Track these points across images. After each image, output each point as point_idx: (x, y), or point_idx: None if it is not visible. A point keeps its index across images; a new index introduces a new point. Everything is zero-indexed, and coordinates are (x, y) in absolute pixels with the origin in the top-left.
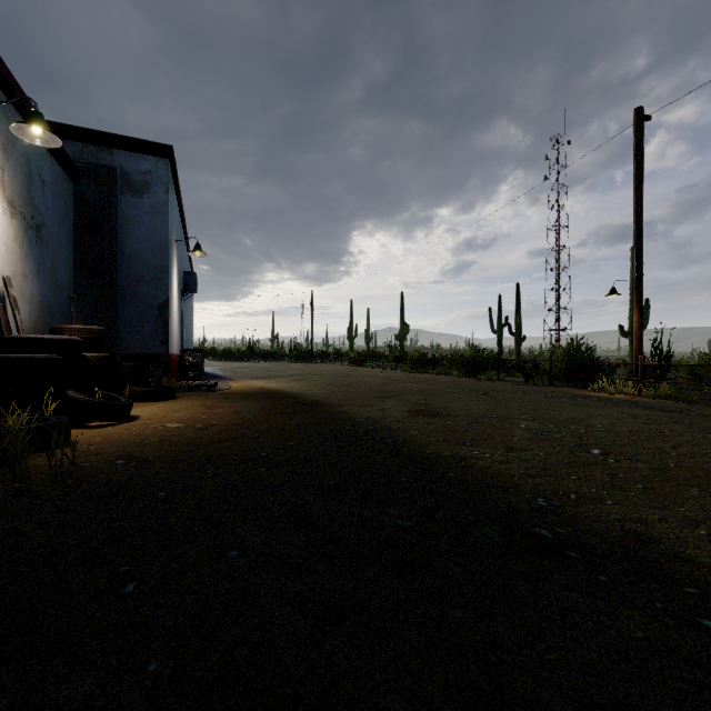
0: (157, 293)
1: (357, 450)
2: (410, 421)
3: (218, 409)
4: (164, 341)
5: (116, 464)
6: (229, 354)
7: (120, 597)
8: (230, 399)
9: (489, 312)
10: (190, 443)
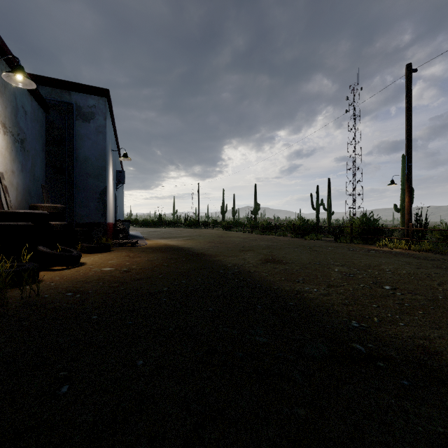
0: (99, 184)
1: (227, 286)
2: (262, 266)
3: (137, 258)
4: (104, 214)
5: (66, 296)
6: (146, 223)
7: (57, 396)
8: (145, 251)
9: (310, 196)
10: (117, 281)
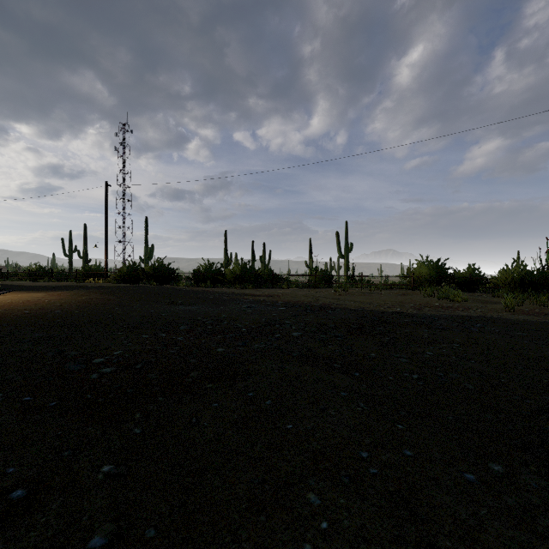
0: None
1: None
2: None
3: None
4: None
5: None
6: None
7: None
8: None
9: (62, 241)
10: None
